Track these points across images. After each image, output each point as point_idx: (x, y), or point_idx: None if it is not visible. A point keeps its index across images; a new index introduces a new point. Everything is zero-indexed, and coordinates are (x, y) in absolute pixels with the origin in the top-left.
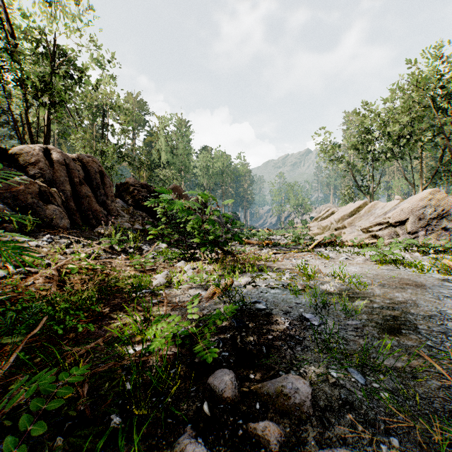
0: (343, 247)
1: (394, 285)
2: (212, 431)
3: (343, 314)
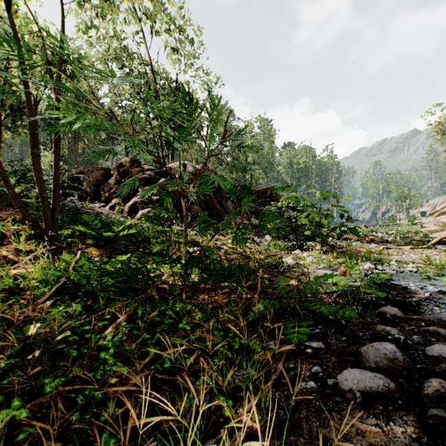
0: None
1: None
2: (396, 327)
3: None
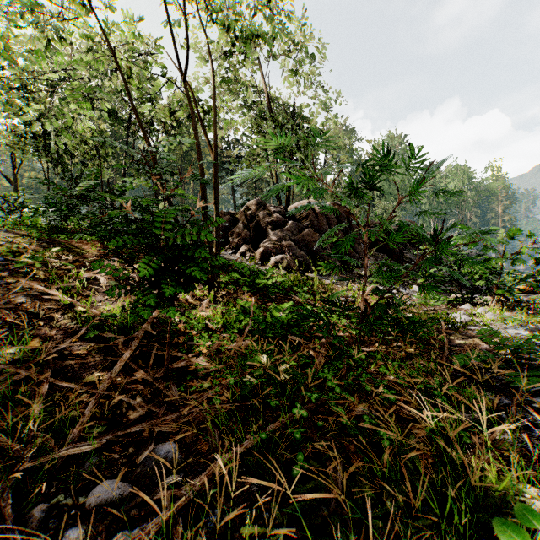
0: None
1: None
2: None
3: None
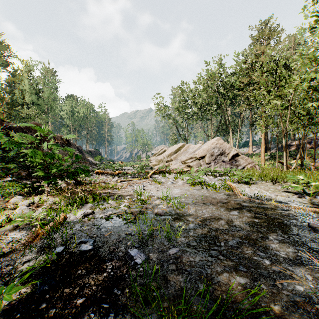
0: (170, 174)
1: (202, 203)
2: None
3: (166, 241)
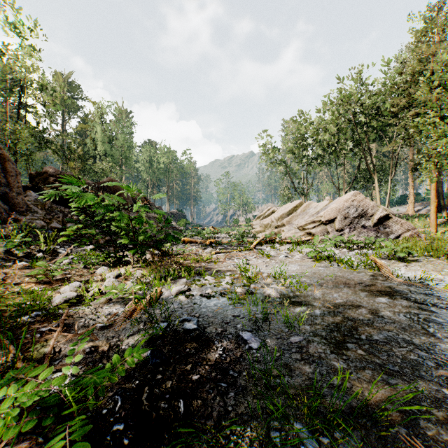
0: (283, 244)
1: (331, 284)
2: None
3: (285, 327)
